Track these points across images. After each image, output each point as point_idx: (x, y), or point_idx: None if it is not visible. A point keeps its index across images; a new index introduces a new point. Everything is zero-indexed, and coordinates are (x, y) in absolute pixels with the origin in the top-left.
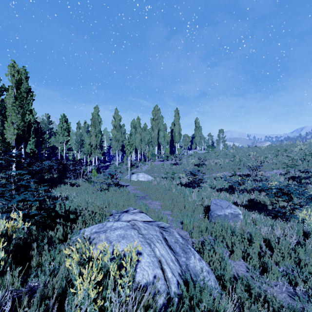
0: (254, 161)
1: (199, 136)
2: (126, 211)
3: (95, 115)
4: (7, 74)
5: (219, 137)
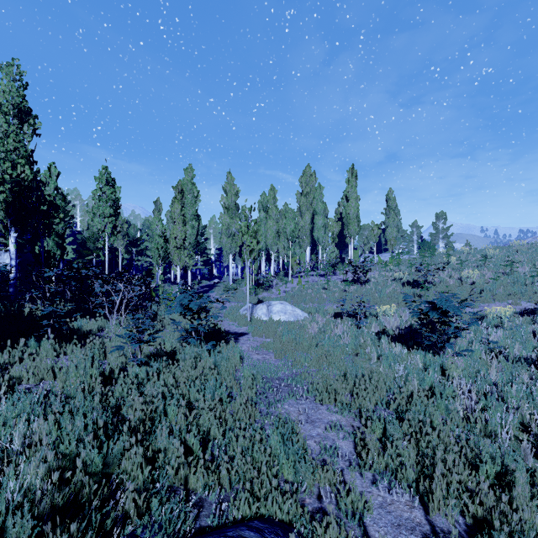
0: None
1: (396, 227)
2: None
3: (187, 184)
4: None
5: (436, 228)
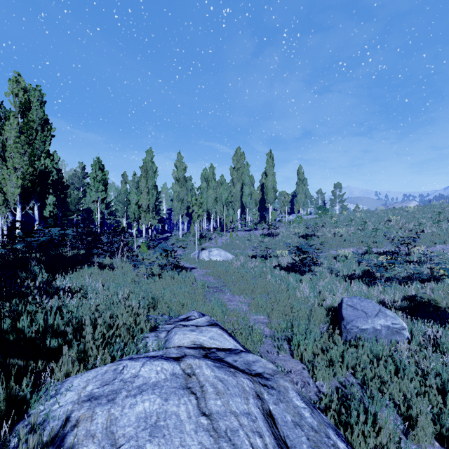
0: (399, 230)
1: (304, 194)
2: (185, 320)
3: (148, 163)
4: (7, 93)
5: (334, 195)
